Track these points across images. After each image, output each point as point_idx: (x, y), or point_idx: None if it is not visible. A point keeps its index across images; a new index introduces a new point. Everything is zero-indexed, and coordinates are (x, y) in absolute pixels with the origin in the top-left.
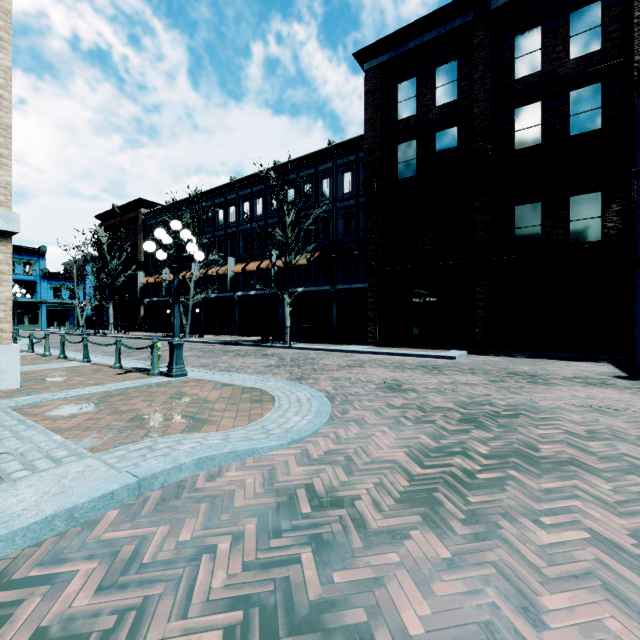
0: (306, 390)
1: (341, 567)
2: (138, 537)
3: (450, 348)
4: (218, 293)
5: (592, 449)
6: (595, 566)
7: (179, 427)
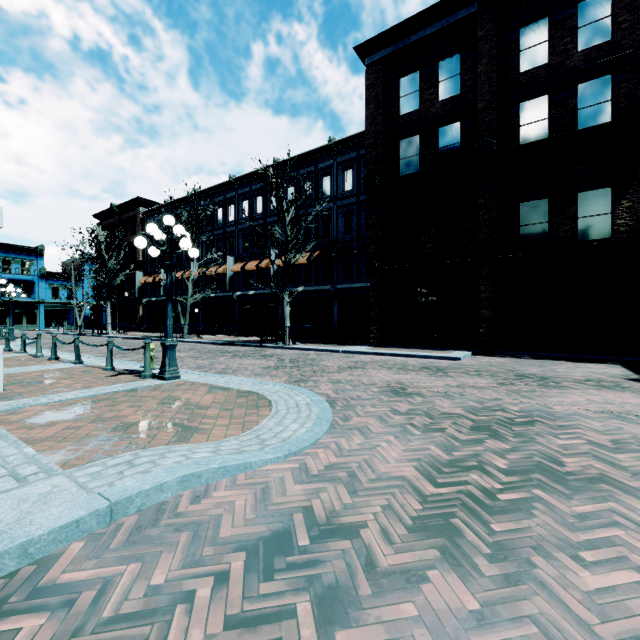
0: (305, 394)
1: (346, 624)
2: (102, 579)
3: (454, 349)
4: (217, 293)
5: (622, 463)
6: None
7: (165, 437)
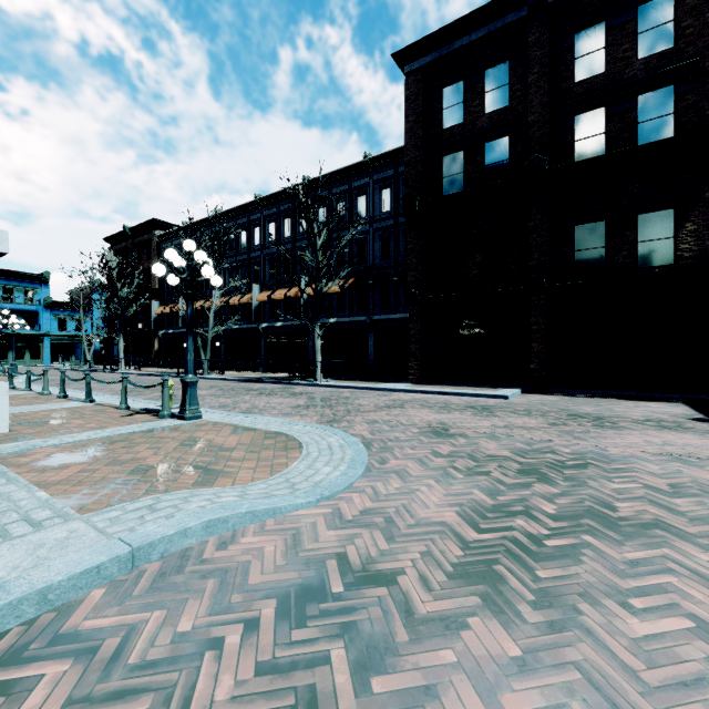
0: (339, 435)
1: (382, 670)
2: (126, 626)
3: (501, 386)
4: (241, 324)
5: (679, 508)
6: (707, 668)
7: (188, 480)
